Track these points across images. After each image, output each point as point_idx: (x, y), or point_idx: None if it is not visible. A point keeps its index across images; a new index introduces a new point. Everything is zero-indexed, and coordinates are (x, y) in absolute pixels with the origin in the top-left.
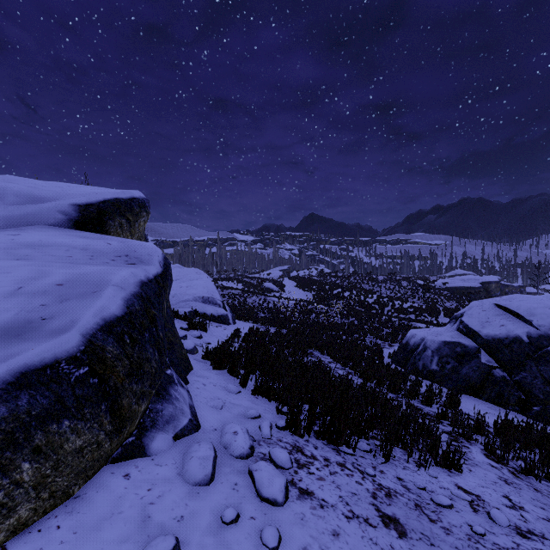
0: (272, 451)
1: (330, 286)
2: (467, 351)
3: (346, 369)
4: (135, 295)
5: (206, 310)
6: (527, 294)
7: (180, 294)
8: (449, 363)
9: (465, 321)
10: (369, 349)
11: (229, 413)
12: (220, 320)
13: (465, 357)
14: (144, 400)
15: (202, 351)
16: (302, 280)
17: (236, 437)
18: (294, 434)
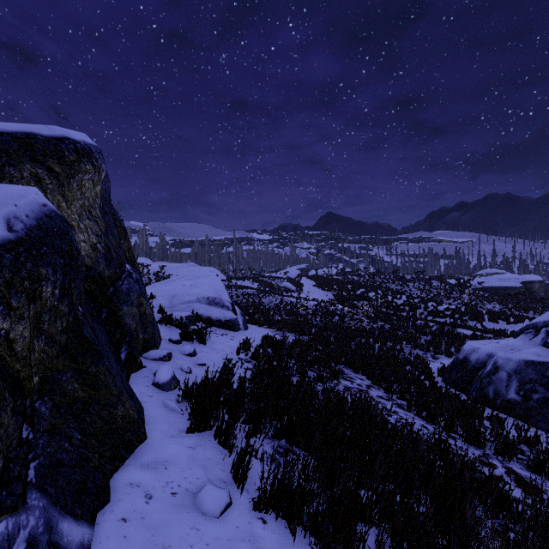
0: None
1: (352, 286)
2: None
3: (393, 399)
4: None
5: (211, 314)
6: None
7: (182, 294)
8: (536, 391)
9: None
10: (411, 363)
11: None
12: (227, 326)
13: None
14: None
15: (178, 390)
16: (322, 279)
17: None
18: None
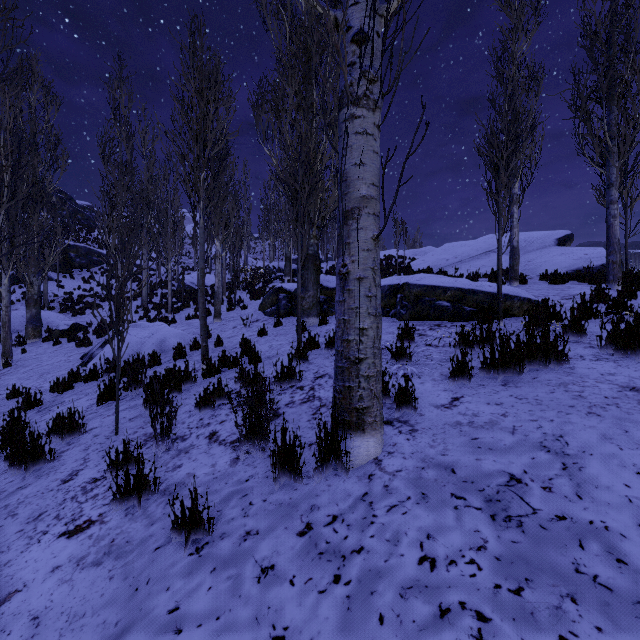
0: None
1: None
2: None
3: None
4: None
5: None
6: None
7: None
8: None
9: None
10: None
11: None
12: None
13: None
14: None
15: None
16: None
17: None
18: None
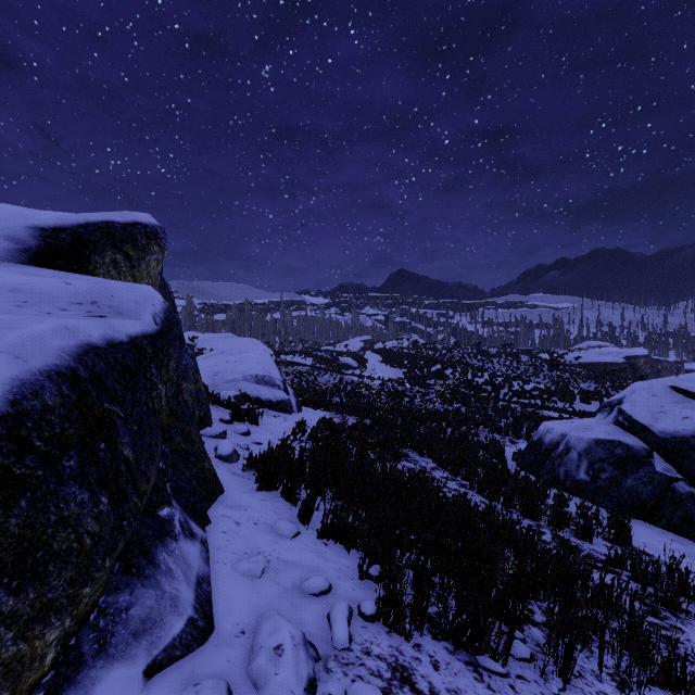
0: (353, 694)
1: (426, 361)
2: (633, 454)
3: (458, 480)
4: (53, 372)
5: (260, 394)
6: (685, 372)
7: (226, 371)
8: (604, 470)
9: (627, 411)
10: (485, 447)
11: (273, 586)
12: (279, 408)
13: (629, 462)
14: (52, 621)
15: (243, 460)
16: (390, 354)
17: (279, 664)
18: (392, 630)
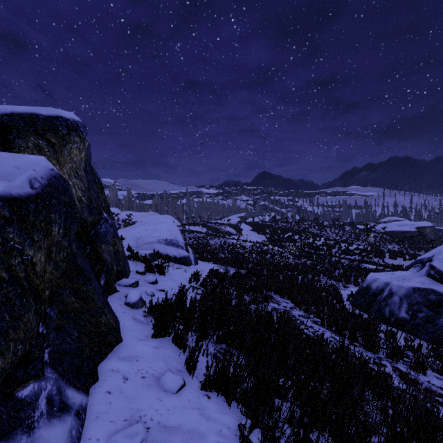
0: None
1: (282, 230)
2: None
3: (311, 317)
4: None
5: (169, 252)
6: None
7: (146, 236)
8: (421, 311)
9: (437, 267)
10: (327, 291)
11: None
12: (182, 262)
13: (441, 306)
14: None
15: (145, 307)
16: (257, 225)
17: None
18: None
